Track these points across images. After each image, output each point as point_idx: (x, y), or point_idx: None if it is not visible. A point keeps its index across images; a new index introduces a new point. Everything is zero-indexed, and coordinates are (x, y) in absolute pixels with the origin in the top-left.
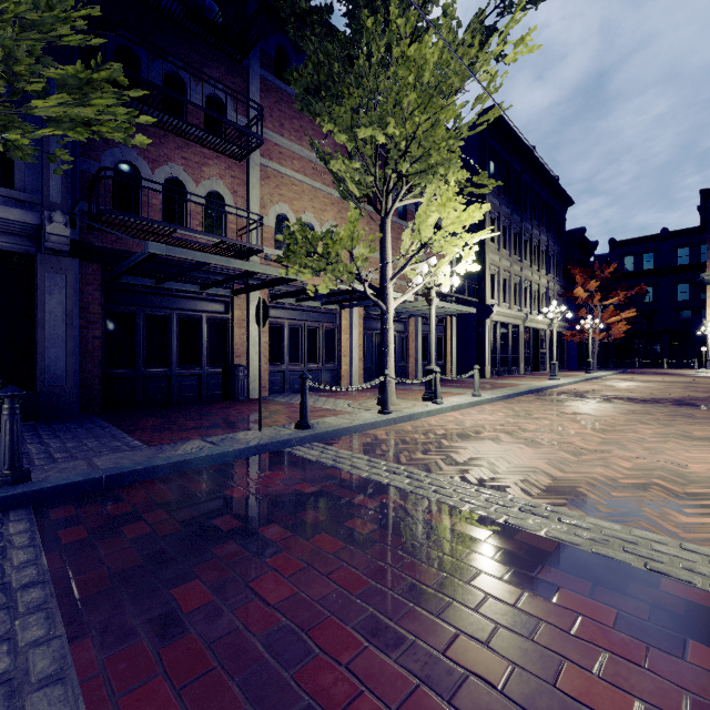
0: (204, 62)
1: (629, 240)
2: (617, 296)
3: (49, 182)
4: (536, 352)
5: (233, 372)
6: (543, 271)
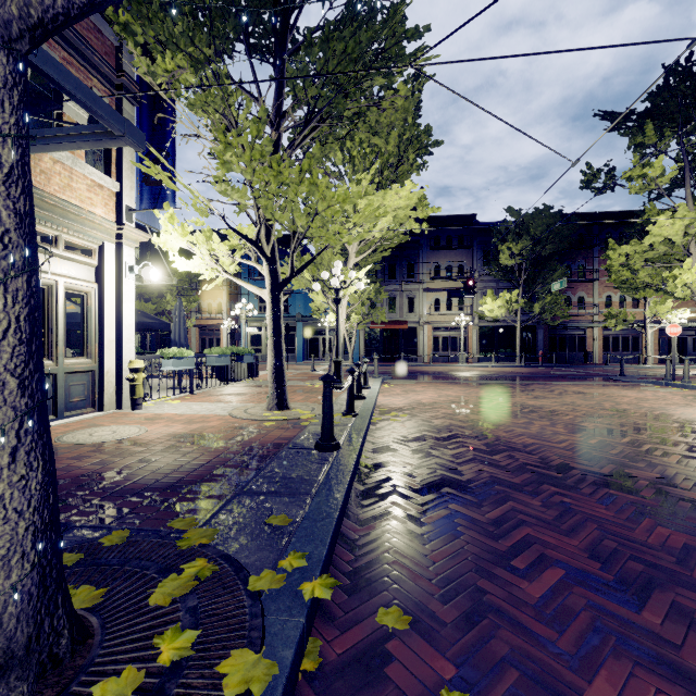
0: (577, 256)
1: None
2: None
3: None
4: None
5: (587, 353)
6: None
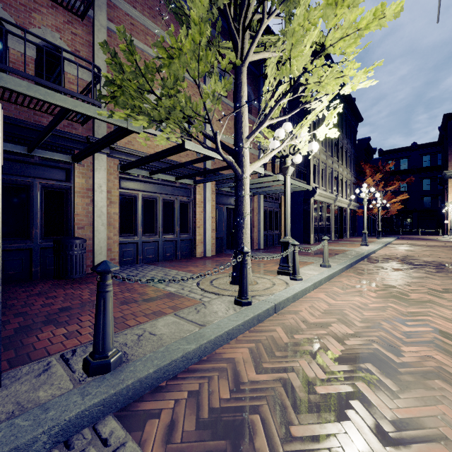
0: None
1: (391, 150)
2: (394, 185)
3: None
4: (340, 224)
5: (64, 246)
6: (344, 165)
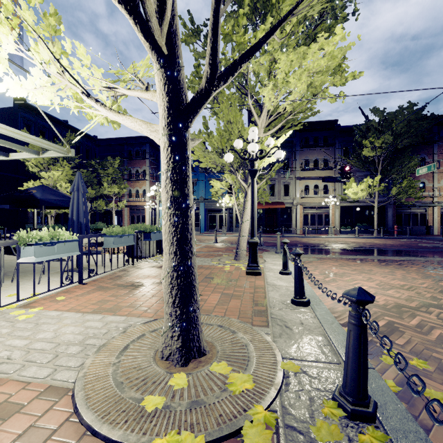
0: (419, 151)
1: None
2: None
3: (389, 192)
4: None
5: (429, 227)
6: None
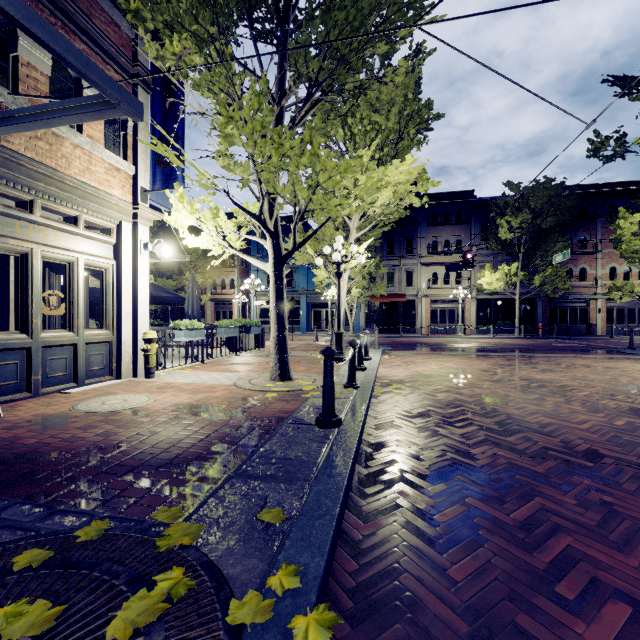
0: (578, 228)
1: None
2: None
3: None
4: None
5: (590, 325)
6: None
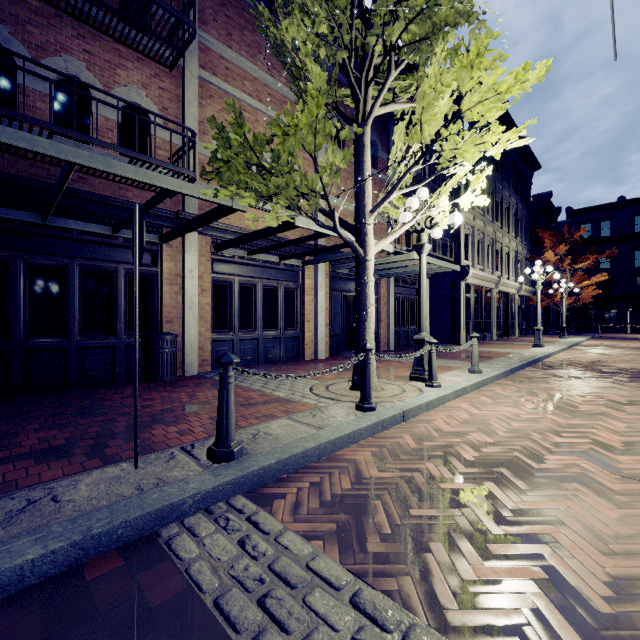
0: None
1: (586, 208)
2: (586, 260)
3: None
4: (506, 317)
5: (155, 342)
6: (512, 234)
